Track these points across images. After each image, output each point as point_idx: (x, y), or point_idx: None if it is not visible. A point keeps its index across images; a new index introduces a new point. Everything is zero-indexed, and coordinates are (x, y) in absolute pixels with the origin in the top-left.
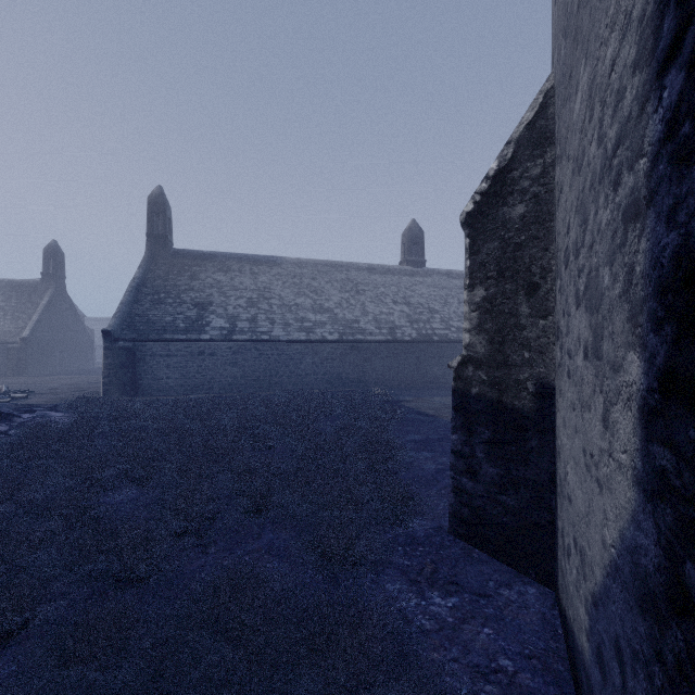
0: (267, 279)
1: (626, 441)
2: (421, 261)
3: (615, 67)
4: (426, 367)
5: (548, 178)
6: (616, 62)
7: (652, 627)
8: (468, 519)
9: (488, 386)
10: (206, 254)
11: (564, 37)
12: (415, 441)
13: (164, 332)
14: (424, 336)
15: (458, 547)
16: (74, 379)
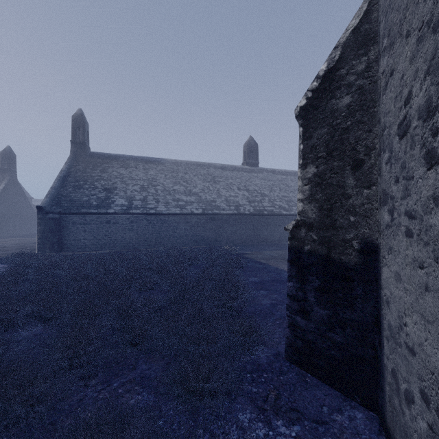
0: (154, 173)
1: None
2: (256, 163)
3: None
4: (259, 231)
5: (372, 71)
6: None
7: None
8: (301, 349)
9: (318, 244)
10: (113, 156)
11: None
12: (254, 282)
13: (82, 208)
14: (258, 211)
15: (294, 373)
16: (21, 240)
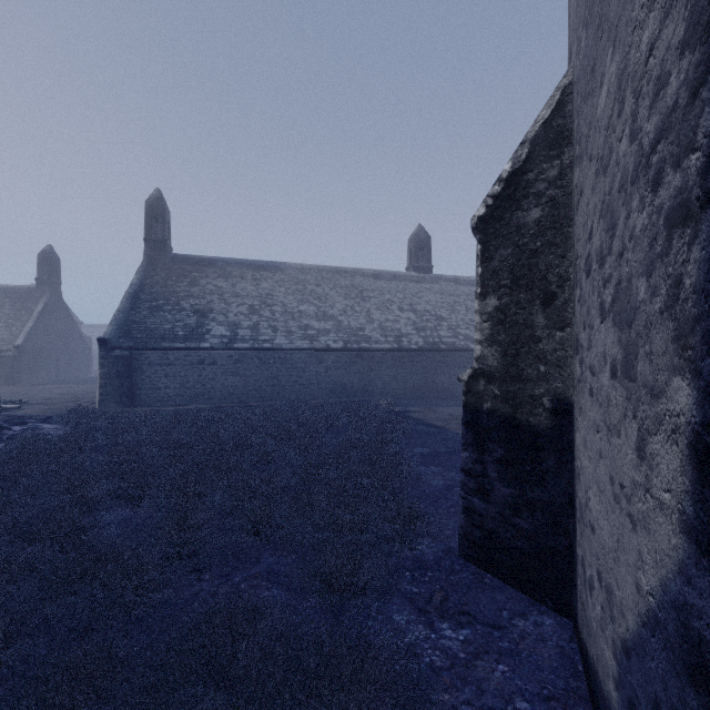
0: (270, 285)
1: (670, 479)
2: (428, 267)
3: (654, 52)
4: (433, 376)
5: (566, 180)
6: (655, 45)
7: (709, 705)
8: (480, 542)
9: (501, 401)
10: (207, 260)
11: (585, 28)
12: (422, 454)
13: (162, 340)
14: (431, 344)
15: (469, 572)
16: (69, 388)
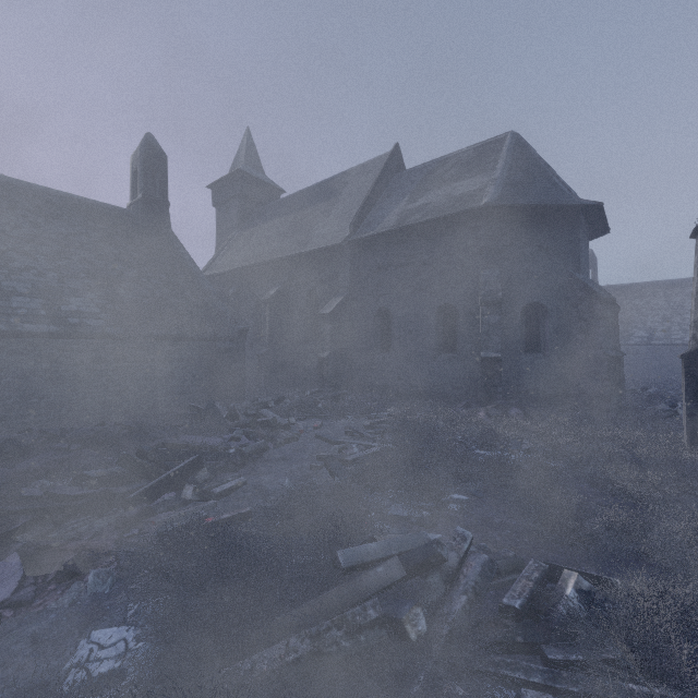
0: (679, 299)
1: None
2: None
3: None
4: None
5: None
6: None
7: None
8: None
9: None
10: (625, 286)
11: None
12: None
13: None
14: None
15: None
16: None
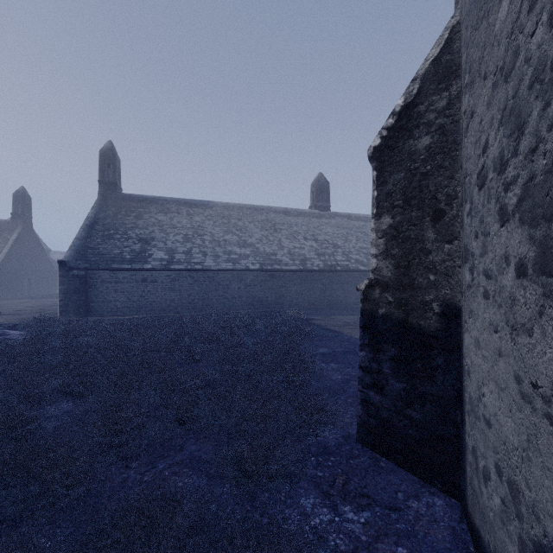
0: (201, 219)
1: None
2: (327, 206)
3: None
4: (331, 291)
5: (454, 109)
6: None
7: None
8: (375, 430)
9: (394, 307)
10: (150, 198)
11: None
12: (323, 354)
13: (112, 263)
14: (329, 266)
15: (367, 456)
16: (38, 302)
